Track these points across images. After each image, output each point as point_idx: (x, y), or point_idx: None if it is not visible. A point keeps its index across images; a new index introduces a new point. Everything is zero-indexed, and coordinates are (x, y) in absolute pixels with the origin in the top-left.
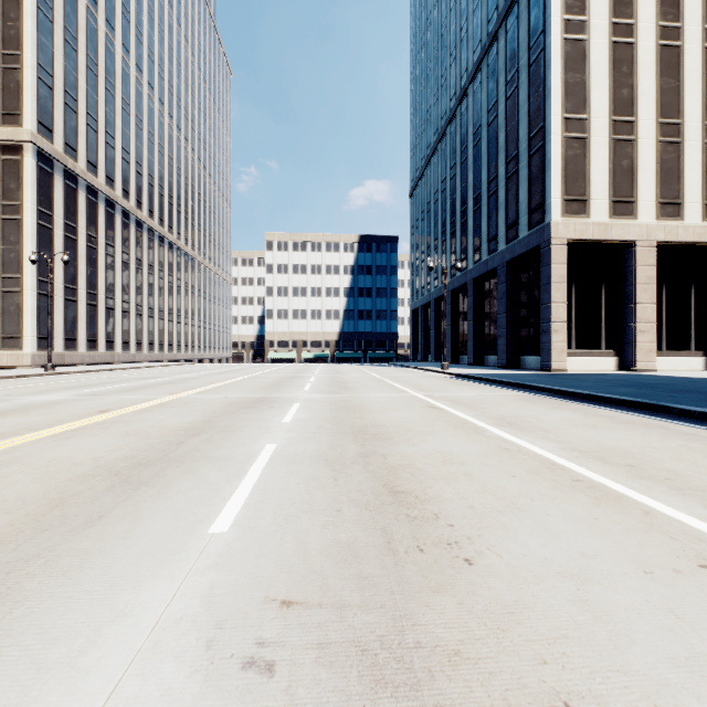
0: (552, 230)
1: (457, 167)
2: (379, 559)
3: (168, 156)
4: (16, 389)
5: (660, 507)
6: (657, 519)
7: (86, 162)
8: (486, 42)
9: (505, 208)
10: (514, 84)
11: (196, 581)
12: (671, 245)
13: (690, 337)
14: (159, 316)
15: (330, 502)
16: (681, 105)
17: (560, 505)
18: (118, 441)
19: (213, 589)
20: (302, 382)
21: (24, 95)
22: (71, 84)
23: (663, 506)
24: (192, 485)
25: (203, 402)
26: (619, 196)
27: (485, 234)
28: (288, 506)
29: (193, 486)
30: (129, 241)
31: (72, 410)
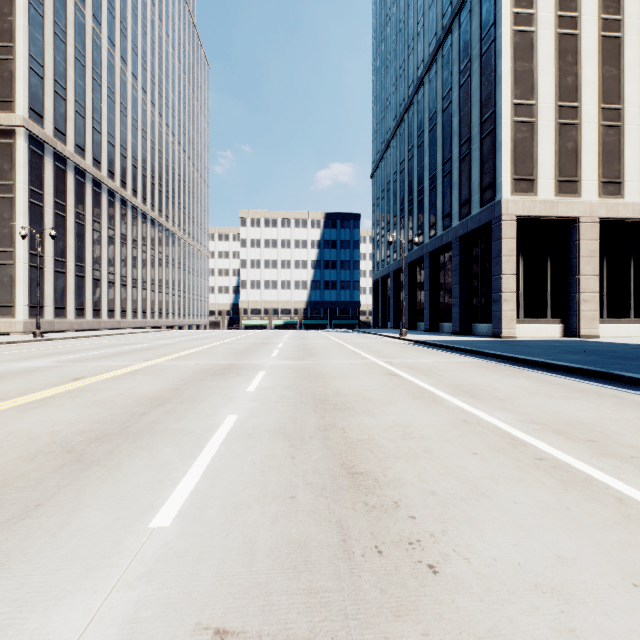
0: (503, 207)
1: (415, 150)
2: (332, 565)
3: (150, 140)
4: (1, 355)
5: (632, 493)
6: (633, 509)
7: (75, 146)
8: (441, 35)
9: (458, 187)
10: (467, 73)
11: (120, 598)
12: (612, 221)
13: (630, 306)
14: (142, 286)
15: (285, 486)
16: (621, 92)
17: (527, 490)
18: (82, 412)
19: (138, 611)
20: (270, 348)
21: (17, 84)
22: (60, 74)
23: (636, 492)
24: (144, 464)
25: (174, 369)
26: (564, 175)
27: (440, 211)
28: (240, 491)
29: (145, 466)
30: (115, 218)
31: (47, 377)
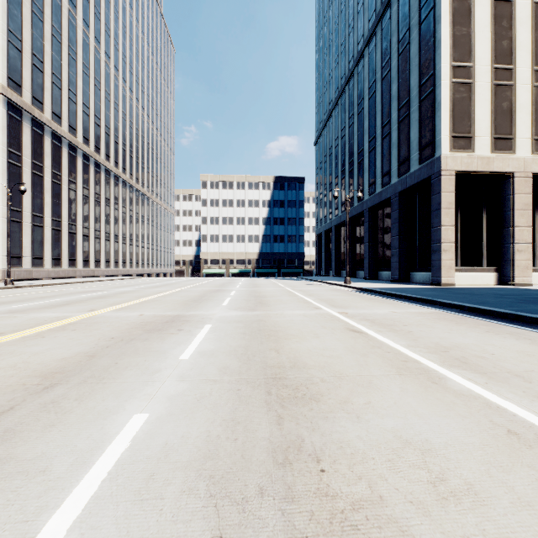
0: (442, 163)
1: (355, 117)
2: None
3: (122, 112)
4: None
5: None
6: None
7: (51, 113)
8: (380, 10)
9: (397, 147)
10: (405, 41)
11: None
12: None
13: None
14: (114, 239)
15: None
16: None
17: None
18: None
19: None
20: (222, 297)
21: None
22: (38, 48)
23: None
24: None
25: (112, 323)
26: (499, 133)
27: (379, 170)
28: None
29: None
30: (89, 179)
31: None
